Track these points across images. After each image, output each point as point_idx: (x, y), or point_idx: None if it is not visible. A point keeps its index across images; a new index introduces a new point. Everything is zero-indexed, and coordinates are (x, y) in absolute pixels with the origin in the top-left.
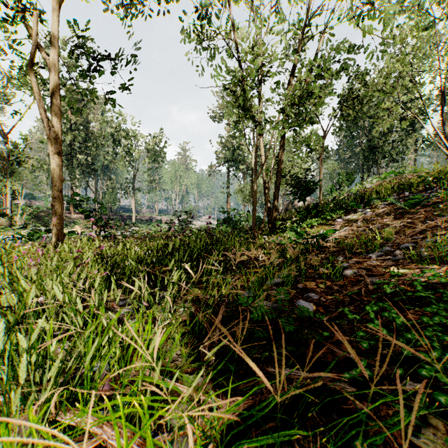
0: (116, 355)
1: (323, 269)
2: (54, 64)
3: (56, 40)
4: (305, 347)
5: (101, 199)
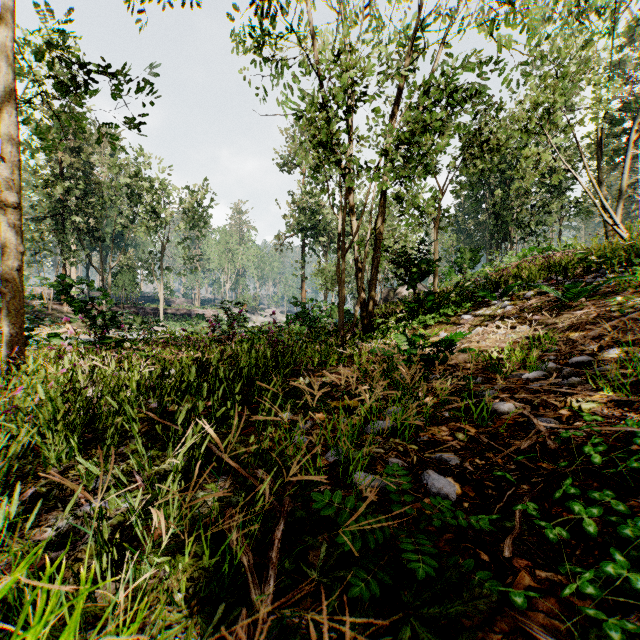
0: None
1: (454, 400)
2: (5, 54)
3: (9, 12)
4: (471, 630)
5: (110, 282)
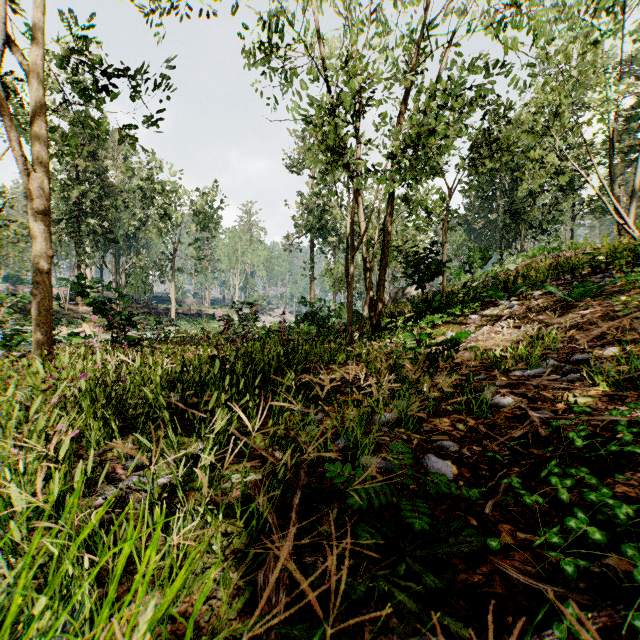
0: (85, 606)
1: (457, 395)
2: (36, 71)
3: (39, 33)
4: (455, 568)
5: (123, 283)
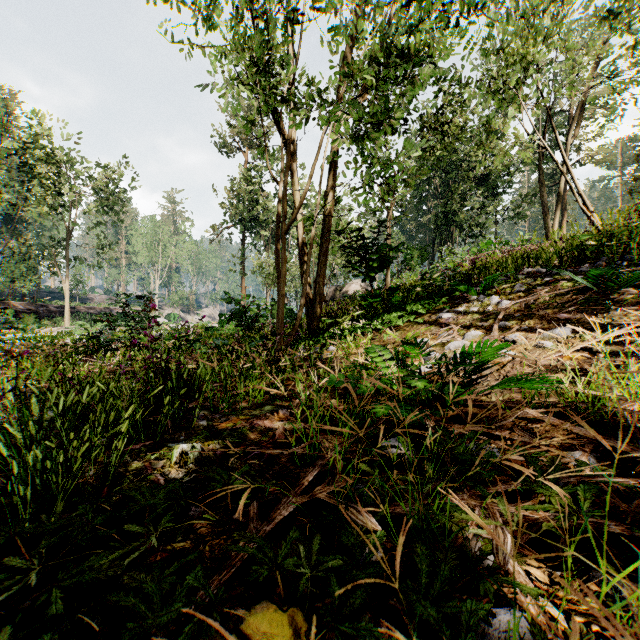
0: None
1: None
2: None
3: None
4: None
5: None
